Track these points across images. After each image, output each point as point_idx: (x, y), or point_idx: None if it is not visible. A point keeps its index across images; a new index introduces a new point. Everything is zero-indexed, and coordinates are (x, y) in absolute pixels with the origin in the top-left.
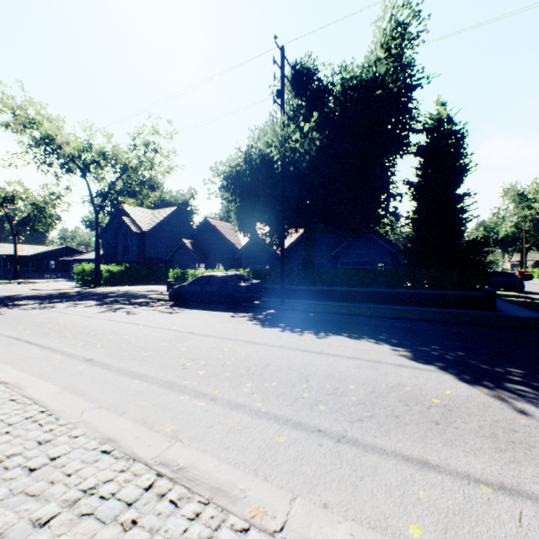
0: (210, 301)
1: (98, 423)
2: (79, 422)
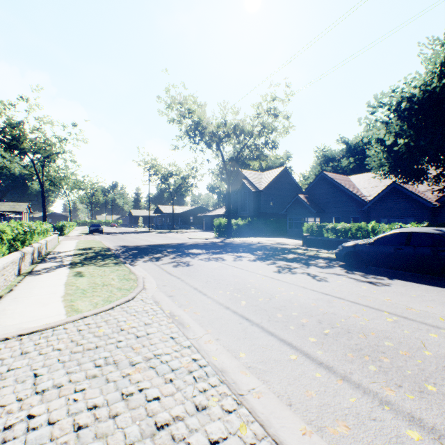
0: (413, 269)
1: None
2: None
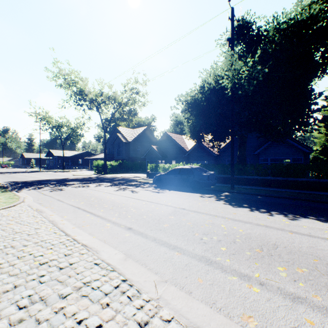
0: (181, 185)
1: (176, 303)
2: (159, 299)
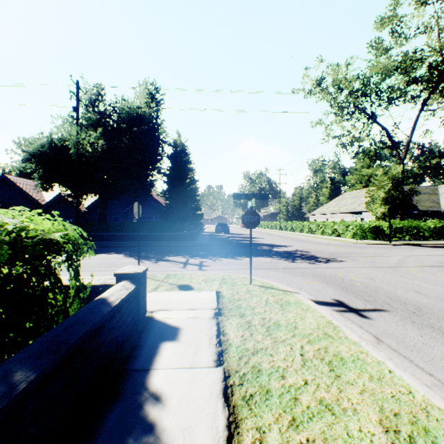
0: None
1: None
2: None
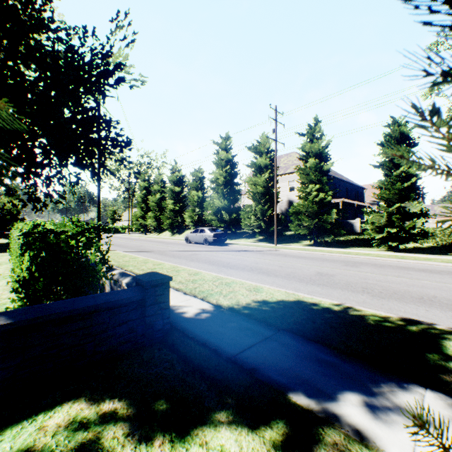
0: None
1: None
2: None
